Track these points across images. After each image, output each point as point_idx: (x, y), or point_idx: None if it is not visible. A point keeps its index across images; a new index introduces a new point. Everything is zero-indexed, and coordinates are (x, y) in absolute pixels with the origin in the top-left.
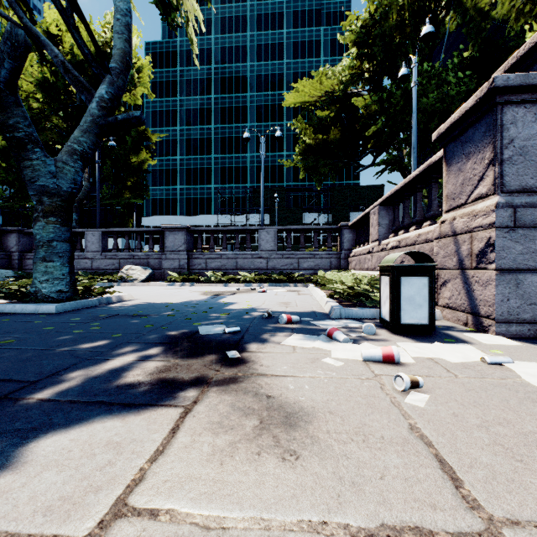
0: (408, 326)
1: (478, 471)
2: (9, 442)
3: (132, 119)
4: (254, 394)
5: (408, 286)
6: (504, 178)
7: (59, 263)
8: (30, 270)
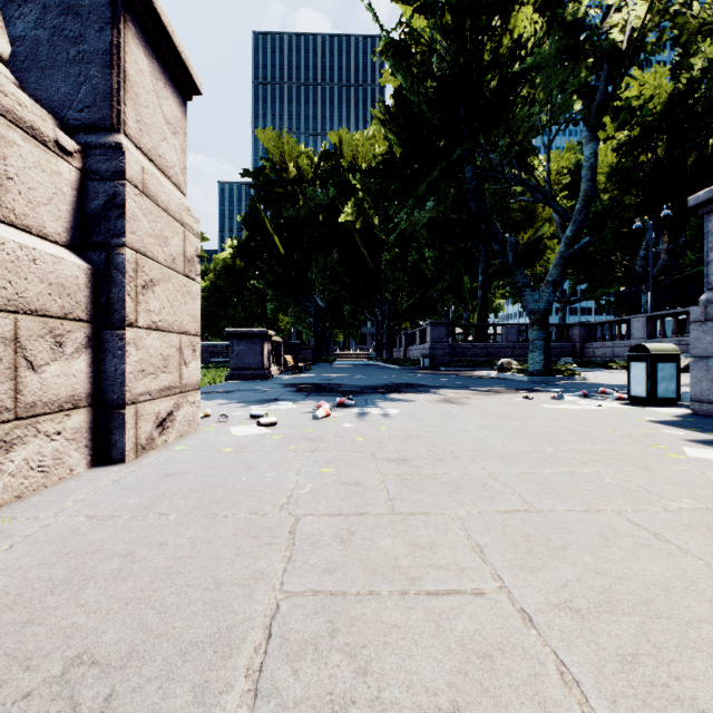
0: (634, 397)
1: (488, 399)
2: (454, 389)
3: (584, 245)
4: (496, 394)
5: (634, 369)
6: (709, 277)
7: (538, 353)
8: (588, 358)
